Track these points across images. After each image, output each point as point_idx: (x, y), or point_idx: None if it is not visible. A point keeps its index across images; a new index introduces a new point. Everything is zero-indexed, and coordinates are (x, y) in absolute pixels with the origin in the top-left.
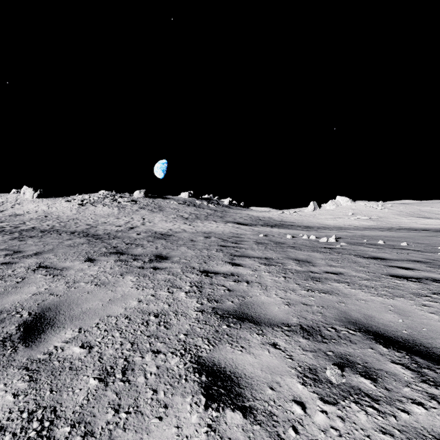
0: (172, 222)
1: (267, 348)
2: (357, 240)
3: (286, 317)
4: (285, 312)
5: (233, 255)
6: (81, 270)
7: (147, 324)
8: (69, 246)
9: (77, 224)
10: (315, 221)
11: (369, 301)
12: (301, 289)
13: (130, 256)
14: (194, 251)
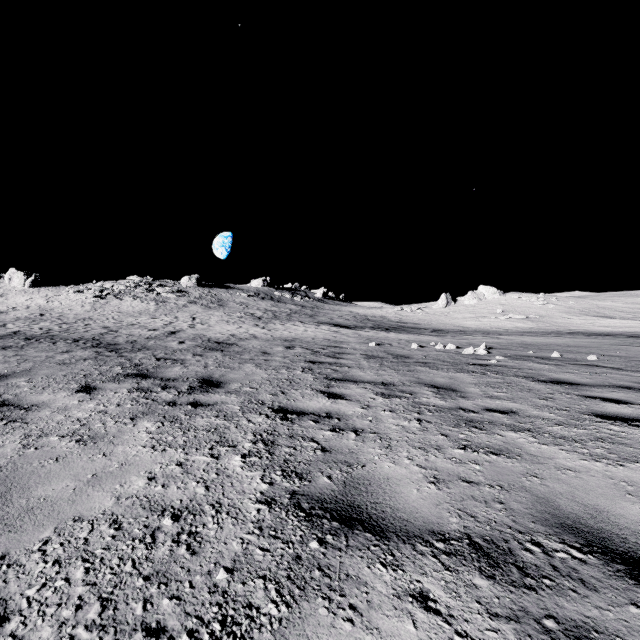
0: (236, 323)
1: (409, 609)
2: (518, 352)
3: (436, 516)
4: (433, 501)
5: (330, 378)
6: (63, 409)
7: (152, 541)
8: (61, 363)
9: (88, 327)
10: (449, 321)
11: (582, 472)
12: (452, 445)
13: (158, 380)
14: (267, 372)
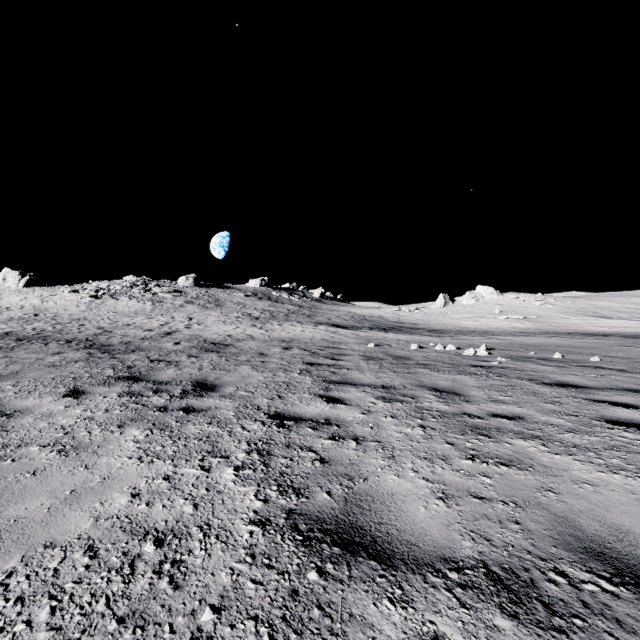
0: (233, 324)
1: None
2: (519, 353)
3: (447, 539)
4: (442, 521)
5: (328, 381)
6: (47, 416)
7: (130, 573)
8: (51, 366)
9: (82, 327)
10: (447, 321)
11: (600, 485)
12: (459, 455)
13: (150, 384)
14: (263, 375)
